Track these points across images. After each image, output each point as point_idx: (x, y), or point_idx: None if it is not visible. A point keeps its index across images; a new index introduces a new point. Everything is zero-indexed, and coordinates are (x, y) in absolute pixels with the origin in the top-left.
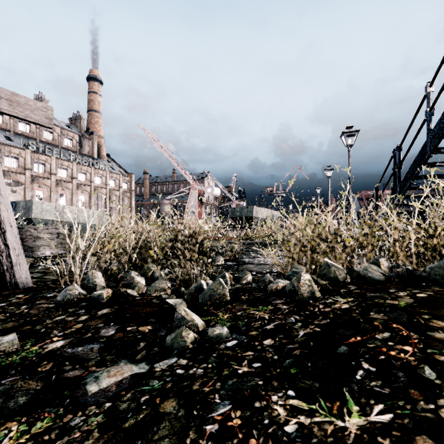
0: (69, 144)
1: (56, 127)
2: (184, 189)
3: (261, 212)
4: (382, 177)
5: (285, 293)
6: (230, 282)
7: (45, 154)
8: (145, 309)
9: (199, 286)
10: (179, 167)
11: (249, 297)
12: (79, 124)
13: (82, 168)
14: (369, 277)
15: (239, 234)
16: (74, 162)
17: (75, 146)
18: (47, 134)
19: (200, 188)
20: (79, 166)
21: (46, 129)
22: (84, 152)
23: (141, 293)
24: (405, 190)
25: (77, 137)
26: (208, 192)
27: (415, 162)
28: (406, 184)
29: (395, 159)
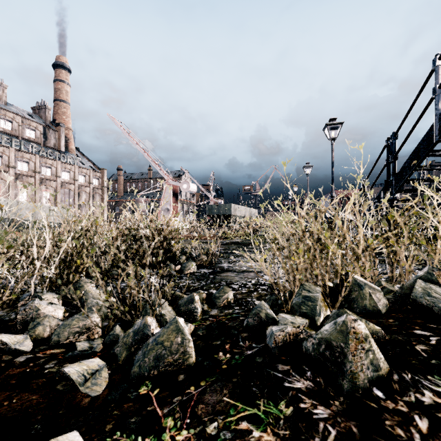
0: (31, 135)
1: (16, 116)
2: (157, 185)
3: (240, 210)
4: (372, 170)
5: (305, 354)
6: (202, 307)
7: (2, 145)
8: (9, 399)
9: (141, 332)
10: (152, 161)
11: (233, 356)
12: (44, 114)
13: (46, 162)
14: (440, 310)
15: (217, 232)
16: (37, 155)
17: (39, 138)
18: (5, 123)
19: (175, 184)
20: (43, 159)
21: (3, 117)
22: (50, 145)
23: (46, 338)
24: (403, 182)
25: (41, 128)
26: (184, 188)
27: (417, 150)
28: (405, 176)
29: (388, 149)
